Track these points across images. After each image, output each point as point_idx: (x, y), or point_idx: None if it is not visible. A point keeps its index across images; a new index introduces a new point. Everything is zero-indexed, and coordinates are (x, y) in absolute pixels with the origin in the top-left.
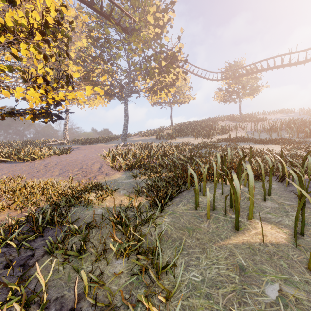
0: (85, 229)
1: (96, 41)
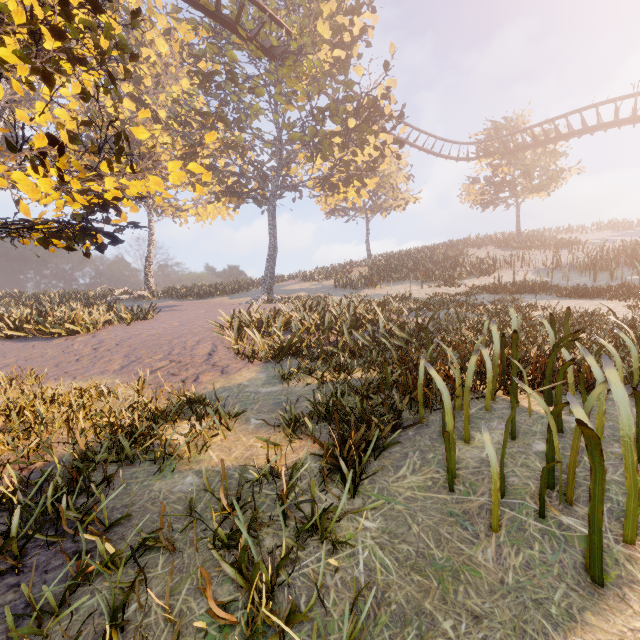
0: (140, 549)
1: (208, 77)
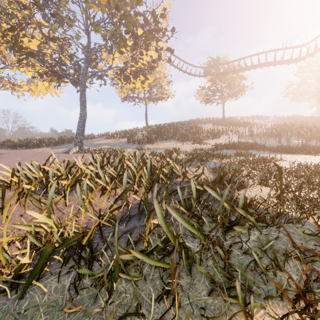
0: None
1: None
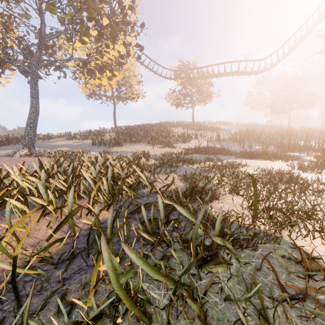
0: None
1: None
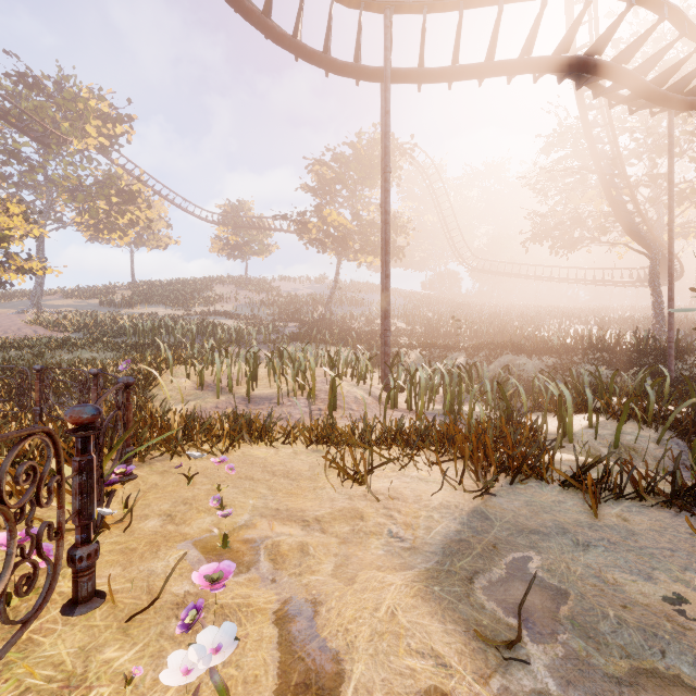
0: None
1: None
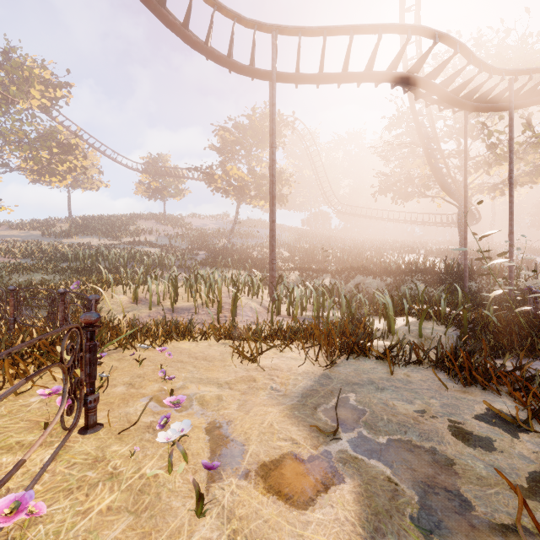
0: None
1: None
